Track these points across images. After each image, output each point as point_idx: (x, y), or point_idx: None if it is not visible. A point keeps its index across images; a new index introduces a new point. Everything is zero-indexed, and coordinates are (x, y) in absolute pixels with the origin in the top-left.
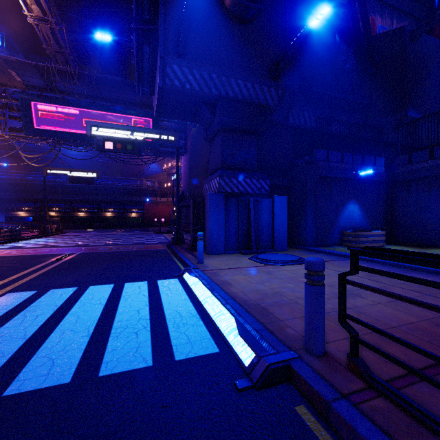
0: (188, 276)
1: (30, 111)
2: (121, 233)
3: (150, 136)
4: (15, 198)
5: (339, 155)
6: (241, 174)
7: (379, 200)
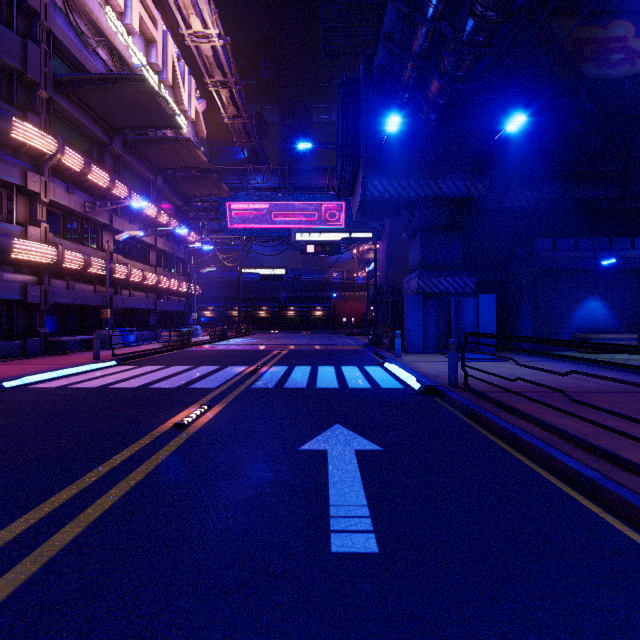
0: (388, 364)
1: (227, 212)
2: (309, 335)
3: (347, 235)
4: (202, 297)
5: (572, 241)
6: (442, 273)
7: (639, 294)
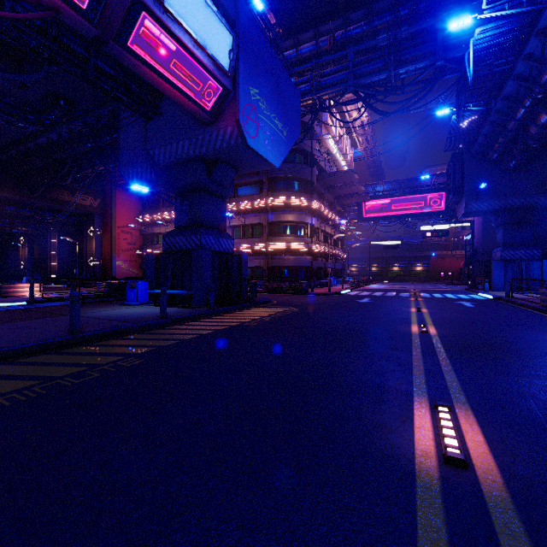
0: (480, 294)
1: (361, 207)
2: (417, 284)
3: (453, 225)
4: None
5: None
6: (517, 248)
7: None
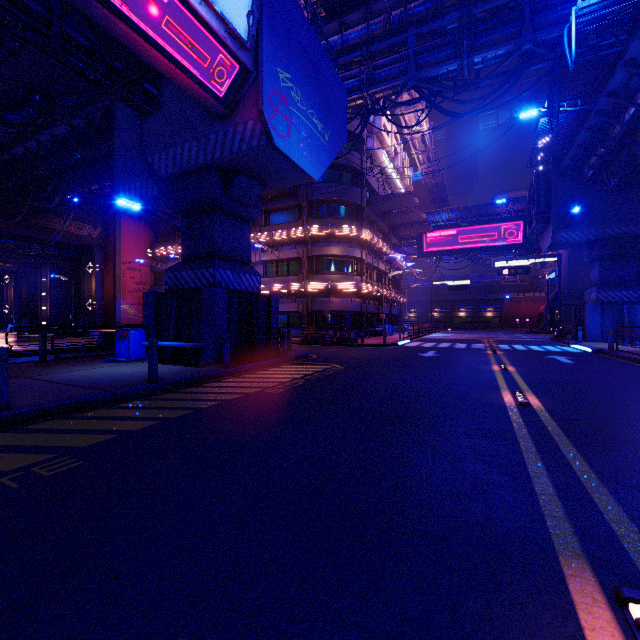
0: (572, 345)
1: (422, 240)
2: (489, 332)
3: (535, 261)
4: None
5: None
6: (617, 288)
7: None
